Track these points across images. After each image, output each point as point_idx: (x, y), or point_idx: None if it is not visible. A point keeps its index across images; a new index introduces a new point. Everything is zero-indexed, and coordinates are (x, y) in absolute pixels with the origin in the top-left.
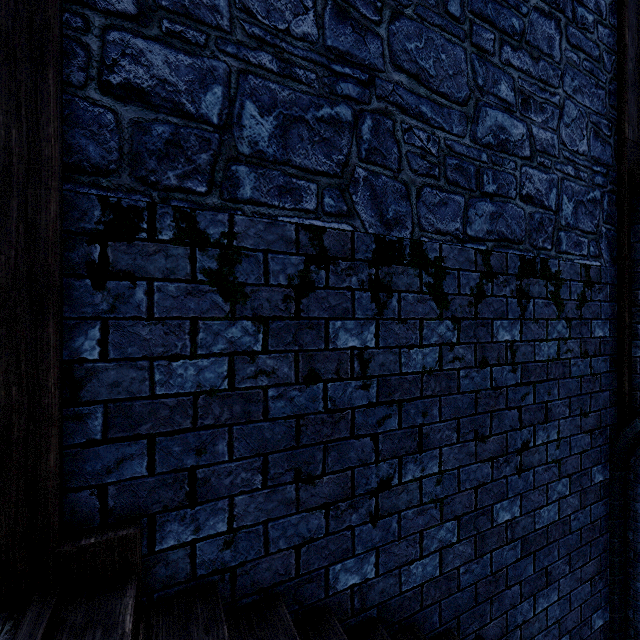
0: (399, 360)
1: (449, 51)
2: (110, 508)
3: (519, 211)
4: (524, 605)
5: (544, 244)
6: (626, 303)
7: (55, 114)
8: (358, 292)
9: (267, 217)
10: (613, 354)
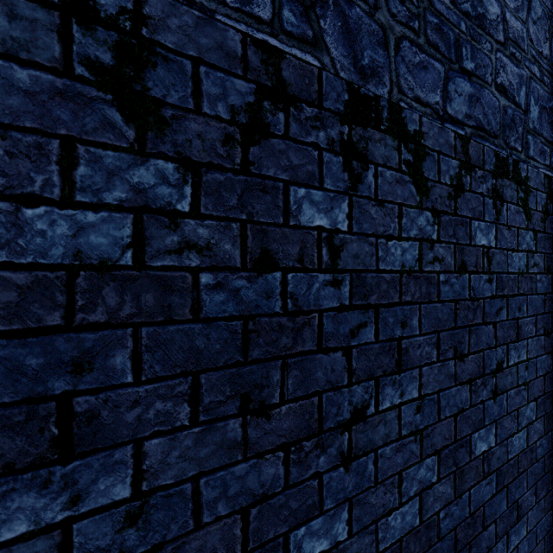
0: (376, 253)
1: None
2: None
3: (494, 101)
4: (499, 546)
5: (515, 144)
6: None
7: None
8: (327, 153)
9: (198, 8)
10: None
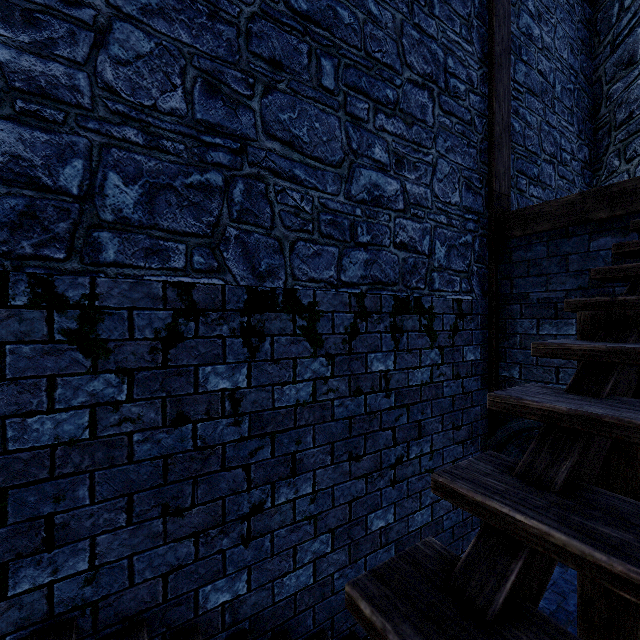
0: (272, 396)
1: (323, 120)
2: None
3: (393, 257)
4: None
5: (418, 284)
6: (494, 331)
7: None
8: (229, 339)
9: (132, 277)
10: (484, 374)
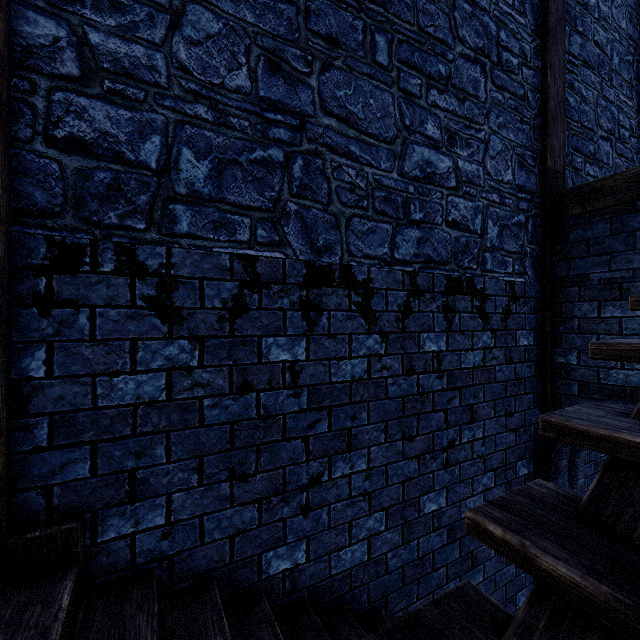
0: (329, 371)
1: (377, 96)
2: (55, 506)
3: (445, 236)
4: (450, 585)
5: (470, 264)
6: (548, 315)
7: (3, 168)
8: (289, 312)
9: (203, 249)
10: (537, 360)
